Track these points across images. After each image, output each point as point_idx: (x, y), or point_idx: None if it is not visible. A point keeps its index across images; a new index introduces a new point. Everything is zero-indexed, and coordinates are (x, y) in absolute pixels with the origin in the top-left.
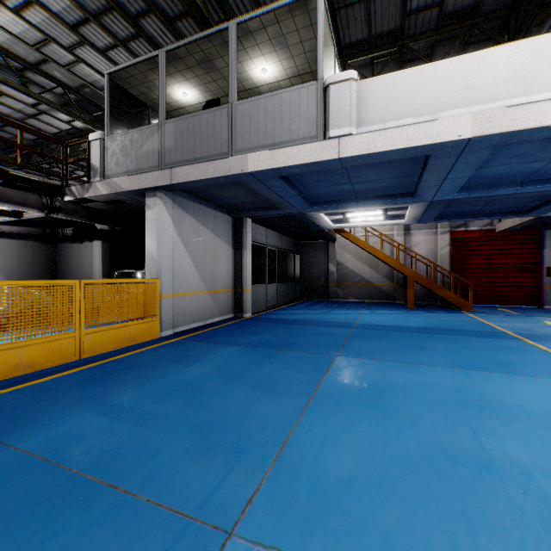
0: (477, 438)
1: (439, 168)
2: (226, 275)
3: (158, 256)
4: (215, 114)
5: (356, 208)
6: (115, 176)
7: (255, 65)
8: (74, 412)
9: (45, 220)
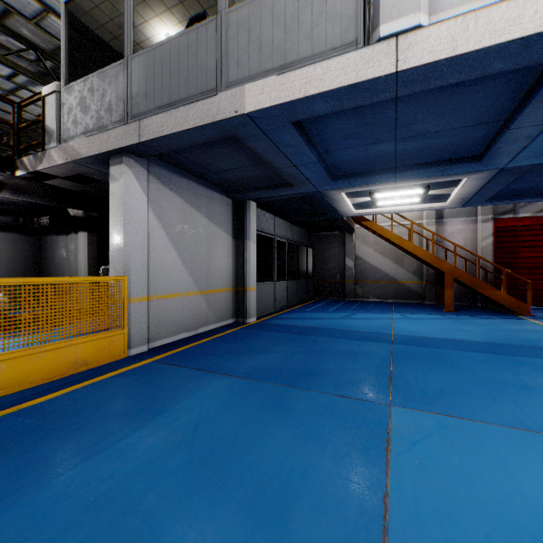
0: None
1: None
2: (225, 272)
3: (126, 246)
4: (198, 33)
5: (392, 184)
6: (72, 139)
7: None
8: None
9: (21, 208)
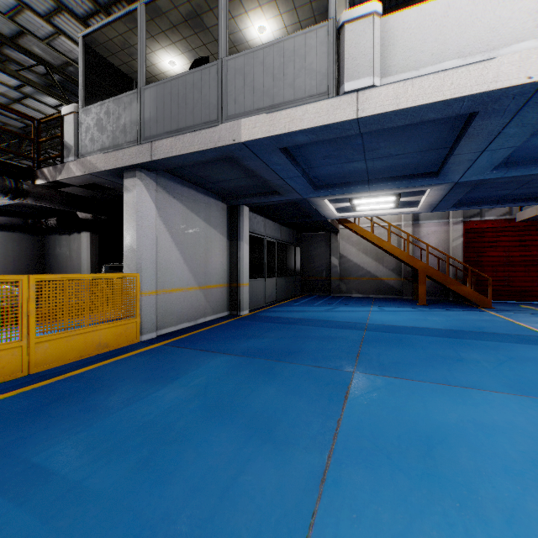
0: None
1: (482, 133)
2: (220, 269)
3: (138, 247)
4: (202, 73)
5: (367, 193)
6: (90, 155)
7: (251, 23)
8: None
9: (28, 210)
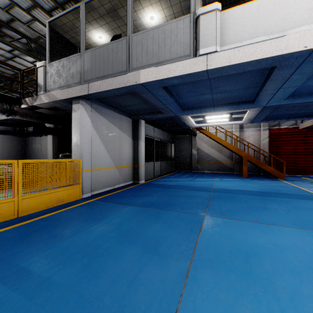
0: None
1: (279, 78)
2: (128, 156)
3: (80, 144)
4: (118, 44)
5: (213, 112)
6: (53, 90)
7: (146, 14)
8: None
9: (16, 122)
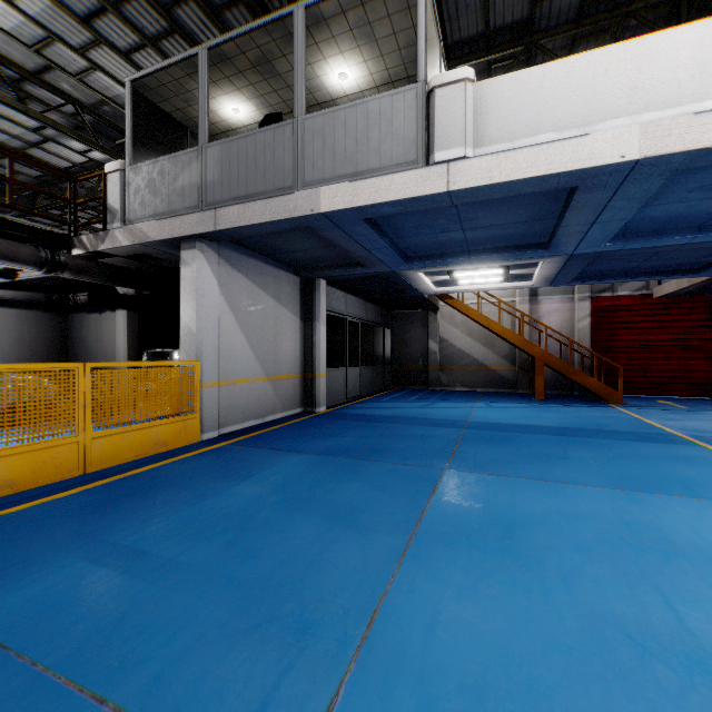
0: (670, 608)
1: (588, 206)
2: (292, 356)
3: (198, 330)
4: (275, 133)
5: (468, 265)
6: (140, 221)
7: (330, 69)
8: (61, 560)
9: (51, 283)
